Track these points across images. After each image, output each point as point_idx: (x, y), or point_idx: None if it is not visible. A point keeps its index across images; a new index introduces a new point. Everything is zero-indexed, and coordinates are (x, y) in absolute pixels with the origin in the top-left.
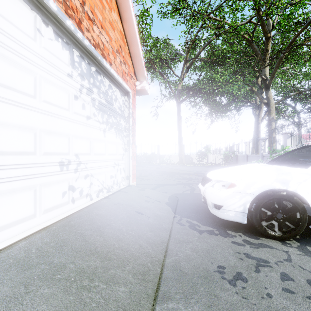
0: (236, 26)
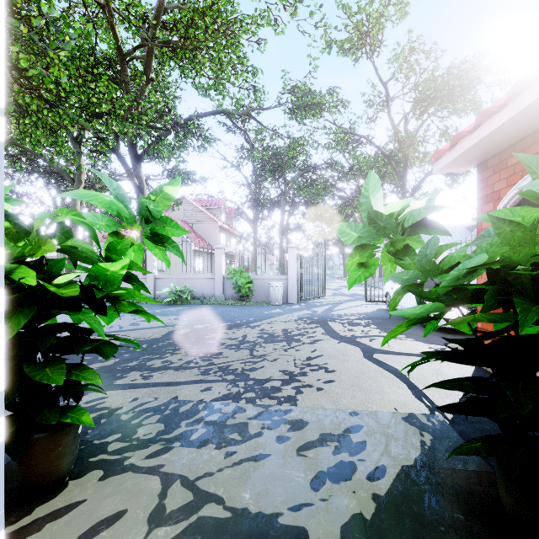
0: (136, 14)
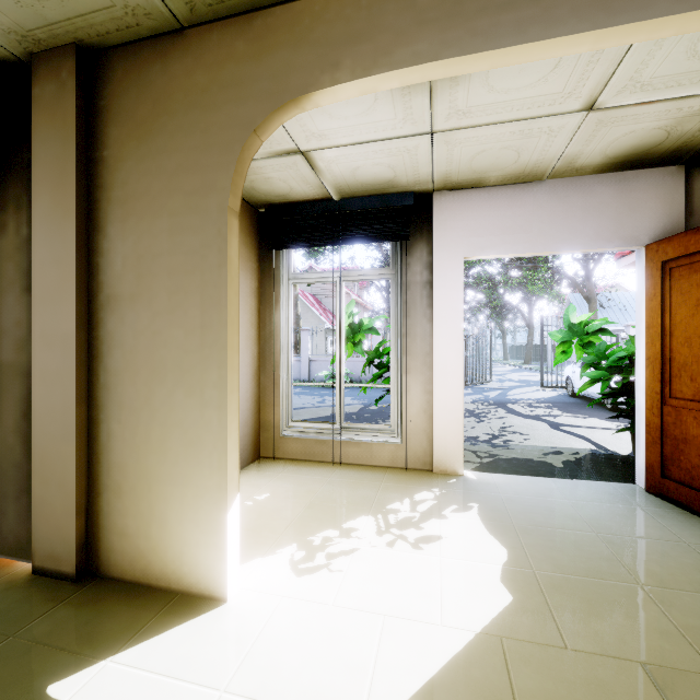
0: None
